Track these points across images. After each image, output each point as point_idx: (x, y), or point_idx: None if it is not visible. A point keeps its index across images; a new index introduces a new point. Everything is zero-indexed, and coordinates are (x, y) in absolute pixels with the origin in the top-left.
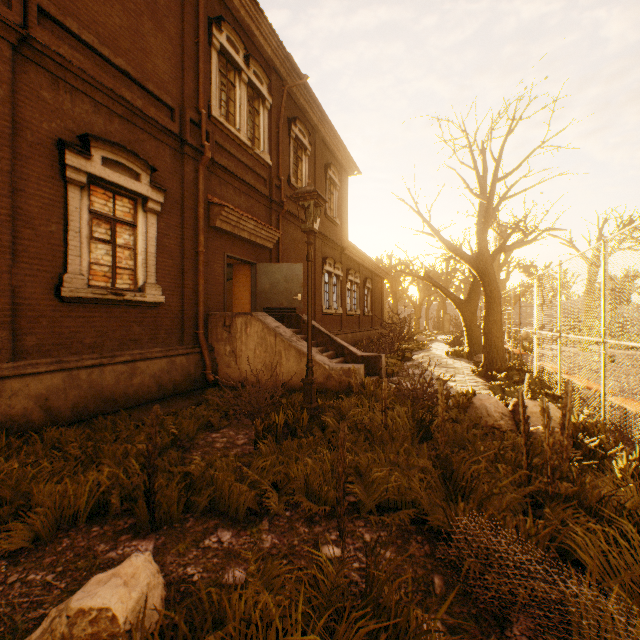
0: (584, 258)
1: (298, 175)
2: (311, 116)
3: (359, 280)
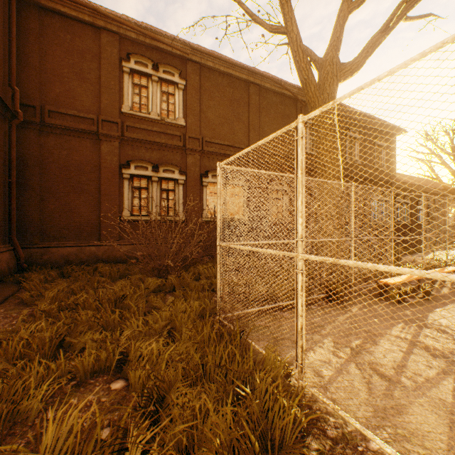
0: (453, 202)
1: (352, 153)
2: (360, 121)
3: (409, 200)
